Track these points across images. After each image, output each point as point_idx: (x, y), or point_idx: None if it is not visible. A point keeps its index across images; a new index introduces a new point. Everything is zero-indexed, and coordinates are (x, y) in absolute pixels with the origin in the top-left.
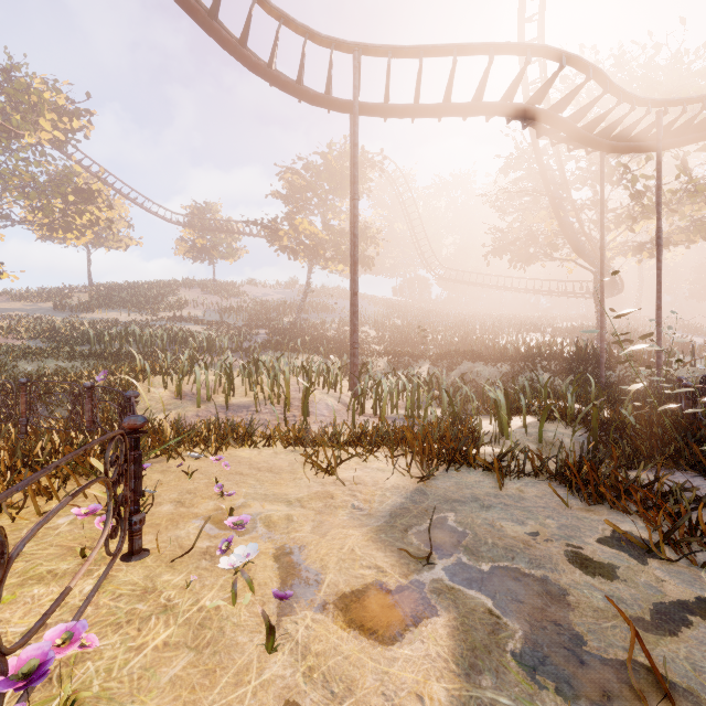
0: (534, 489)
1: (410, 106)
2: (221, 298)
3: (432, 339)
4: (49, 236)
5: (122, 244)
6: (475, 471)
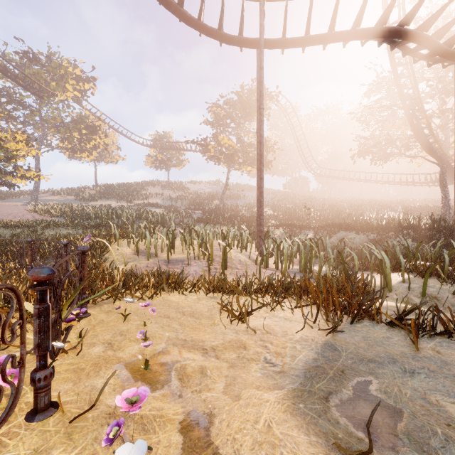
0: (452, 350)
1: (302, 37)
2: (172, 191)
3: (314, 216)
4: (73, 156)
5: (114, 159)
6: (379, 325)
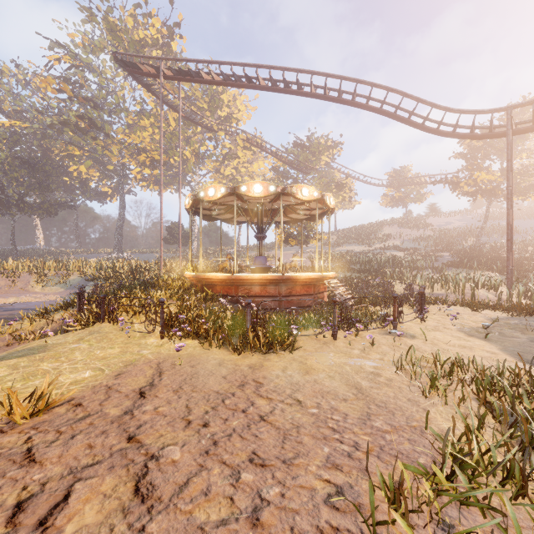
0: None
1: None
2: (412, 230)
3: None
4: None
5: (351, 205)
6: None
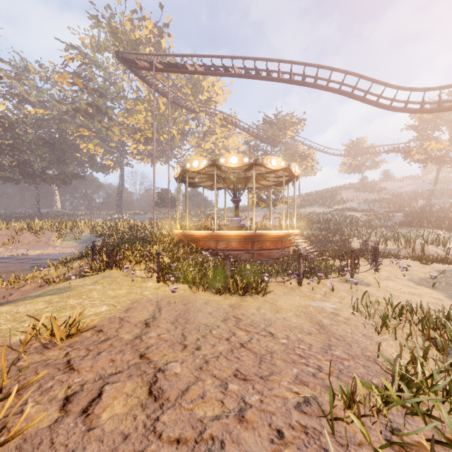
0: None
1: None
2: (367, 194)
3: None
4: None
5: (313, 173)
6: None
